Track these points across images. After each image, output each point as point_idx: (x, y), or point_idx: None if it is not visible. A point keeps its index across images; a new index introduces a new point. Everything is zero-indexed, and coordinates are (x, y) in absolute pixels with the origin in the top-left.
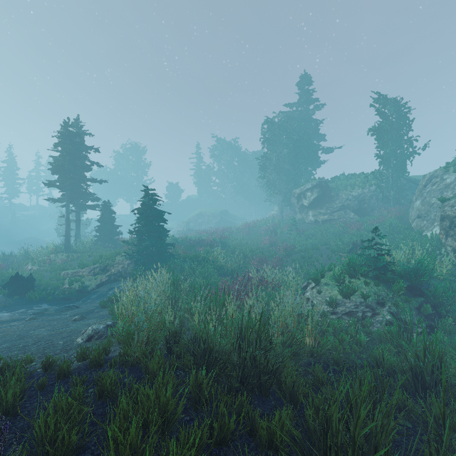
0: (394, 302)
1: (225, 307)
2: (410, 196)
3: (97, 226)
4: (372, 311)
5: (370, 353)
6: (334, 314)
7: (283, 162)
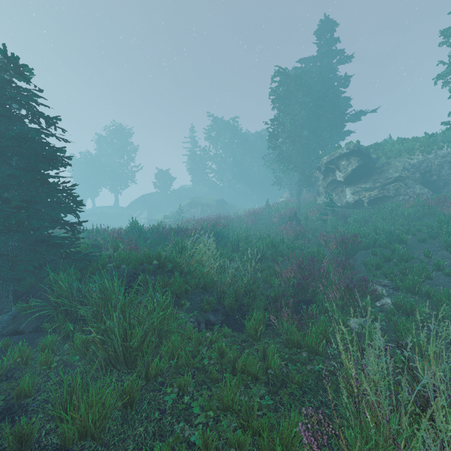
0: None
1: None
2: None
3: None
4: None
5: None
6: None
7: (301, 127)
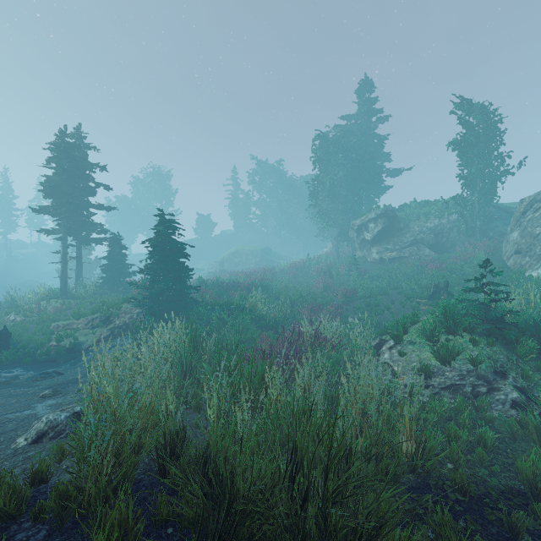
0: (522, 371)
1: (265, 382)
2: (501, 227)
3: (104, 265)
4: (487, 384)
5: (503, 461)
6: (428, 388)
7: (339, 186)
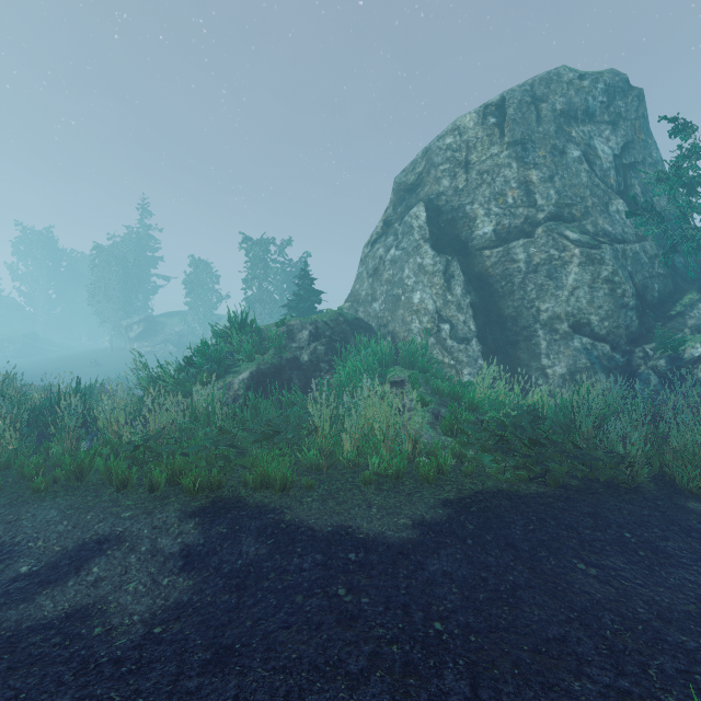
0: None
1: None
2: None
3: None
4: None
5: None
6: None
7: (114, 289)
